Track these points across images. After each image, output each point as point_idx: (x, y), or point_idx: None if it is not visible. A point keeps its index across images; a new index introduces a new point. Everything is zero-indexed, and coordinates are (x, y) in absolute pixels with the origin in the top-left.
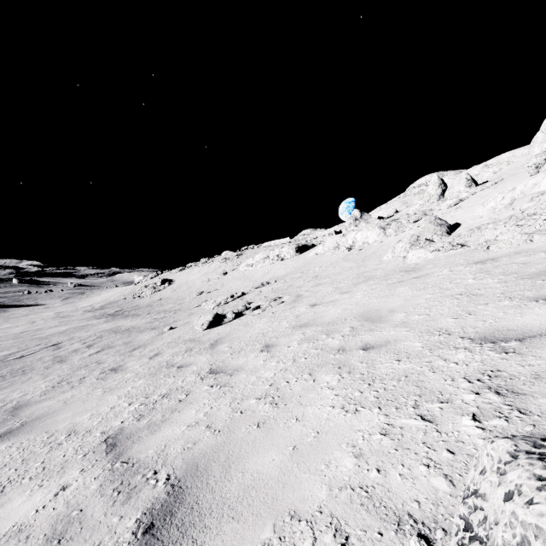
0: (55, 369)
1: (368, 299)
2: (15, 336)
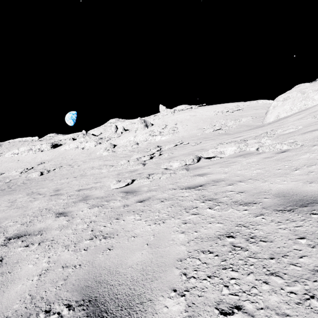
0: None
1: (94, 163)
2: None
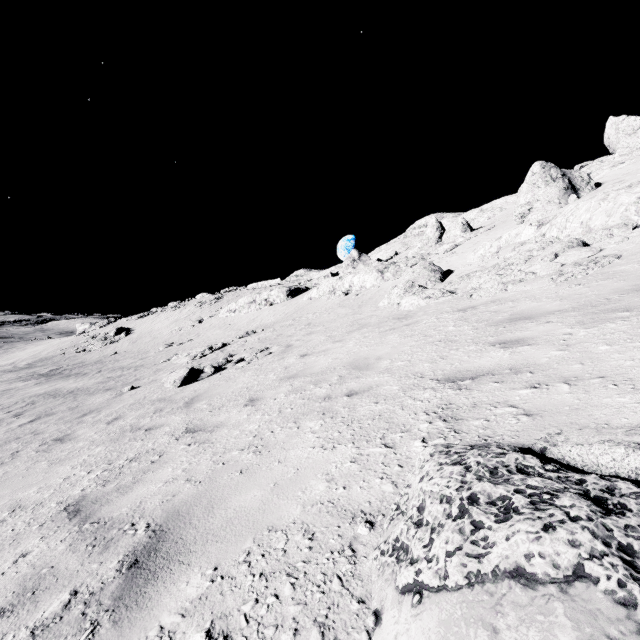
0: None
1: (359, 348)
2: None
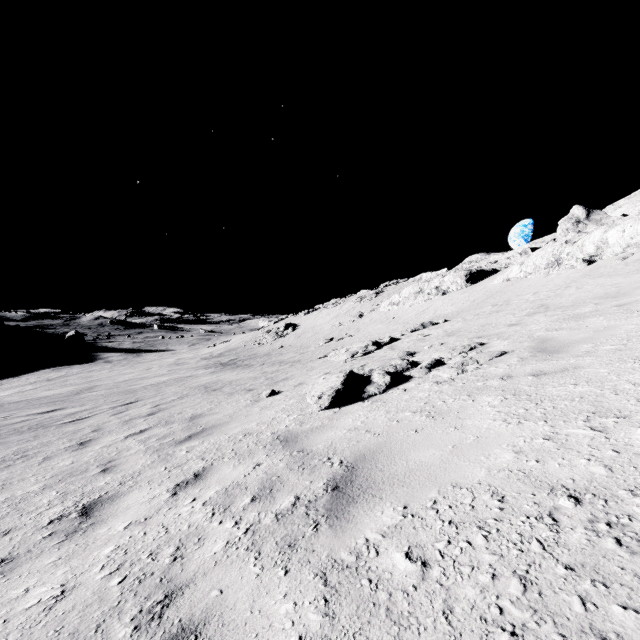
0: (41, 469)
1: None
2: (114, 385)
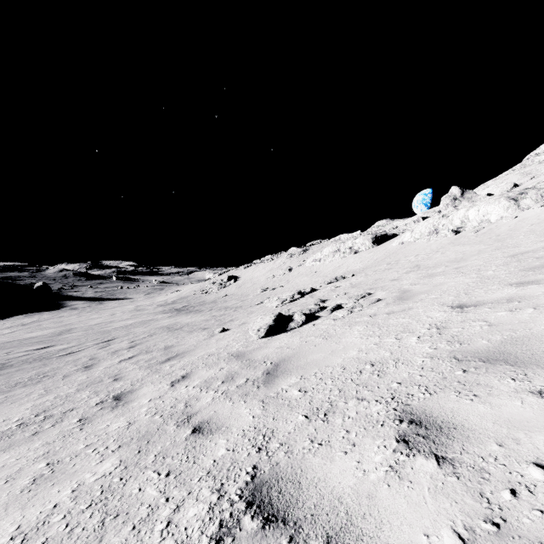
0: (67, 381)
1: None
2: (88, 328)
